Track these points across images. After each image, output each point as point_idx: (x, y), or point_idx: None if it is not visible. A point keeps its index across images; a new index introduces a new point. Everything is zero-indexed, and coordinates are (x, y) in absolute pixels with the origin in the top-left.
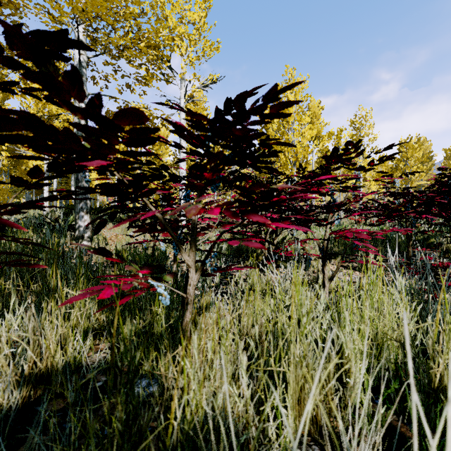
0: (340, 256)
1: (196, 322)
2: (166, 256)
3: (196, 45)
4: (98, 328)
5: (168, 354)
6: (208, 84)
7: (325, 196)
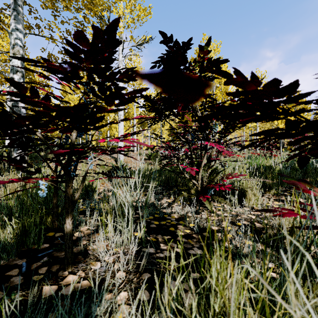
0: (274, 189)
1: None
2: (92, 189)
3: (133, 12)
4: None
5: None
6: (142, 43)
7: None
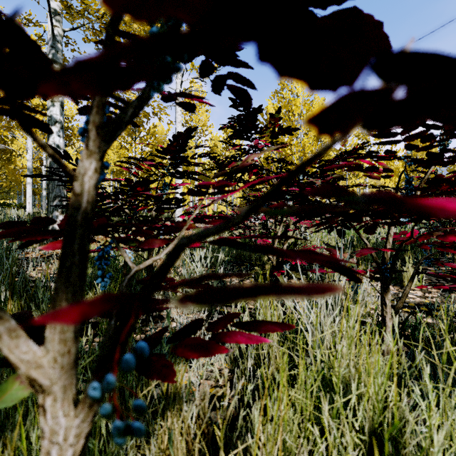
0: (363, 265)
1: None
2: None
3: None
4: None
5: None
6: None
7: (380, 178)
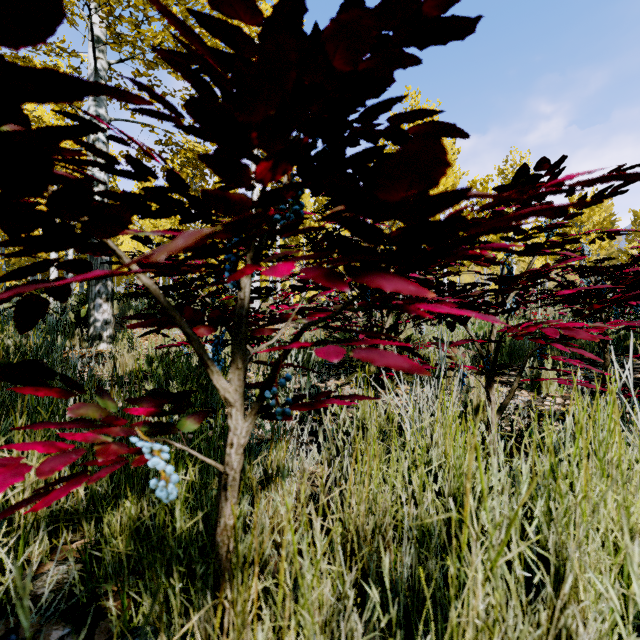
0: None
1: (237, 546)
2: (226, 366)
3: None
4: (72, 511)
5: (161, 635)
6: None
7: (489, 265)
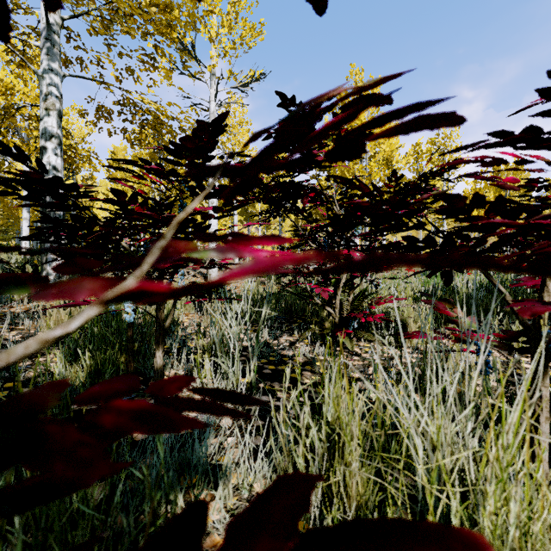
0: None
1: None
2: (174, 321)
3: (232, 30)
4: None
5: None
6: (248, 83)
7: (518, 188)
